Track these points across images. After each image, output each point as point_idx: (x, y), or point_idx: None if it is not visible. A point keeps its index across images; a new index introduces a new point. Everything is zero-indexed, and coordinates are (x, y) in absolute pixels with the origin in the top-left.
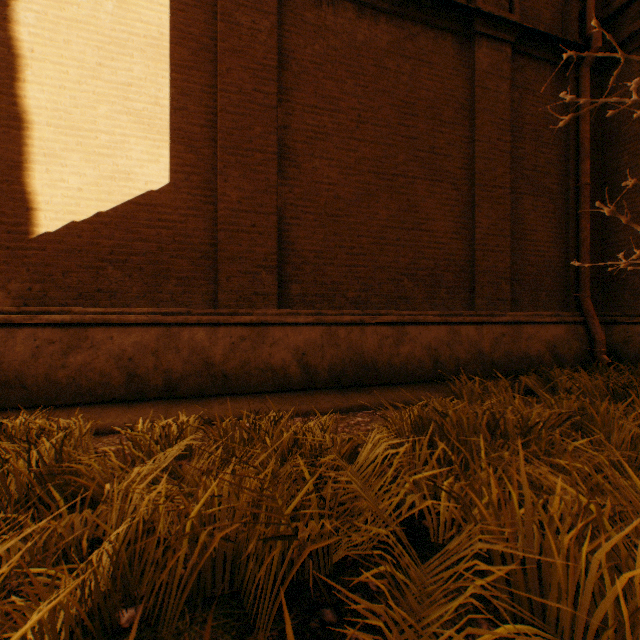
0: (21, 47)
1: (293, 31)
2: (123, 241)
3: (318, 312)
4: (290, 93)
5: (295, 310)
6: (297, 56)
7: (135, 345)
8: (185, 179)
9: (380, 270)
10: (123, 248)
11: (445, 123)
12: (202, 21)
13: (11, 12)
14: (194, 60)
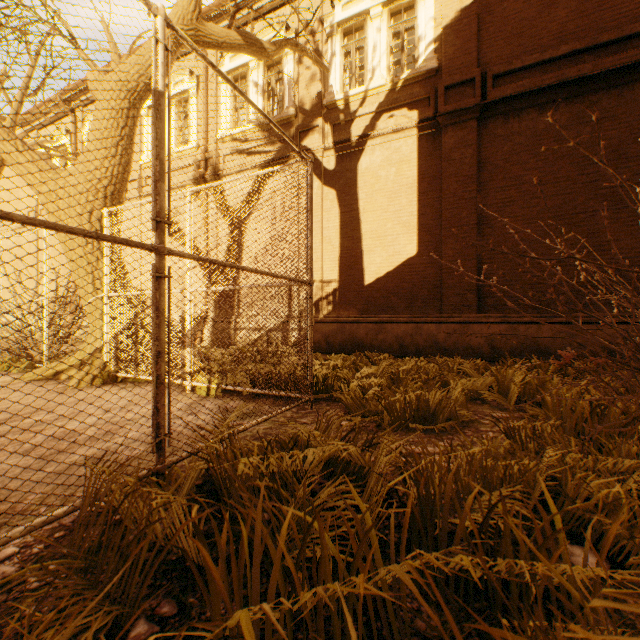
0: (360, 209)
1: (487, 146)
2: (397, 284)
3: (504, 315)
4: (485, 184)
5: (487, 314)
6: (490, 160)
7: (402, 332)
8: (425, 249)
9: (559, 285)
10: (397, 287)
11: (631, 158)
12: (433, 165)
13: (357, 196)
14: (429, 187)
